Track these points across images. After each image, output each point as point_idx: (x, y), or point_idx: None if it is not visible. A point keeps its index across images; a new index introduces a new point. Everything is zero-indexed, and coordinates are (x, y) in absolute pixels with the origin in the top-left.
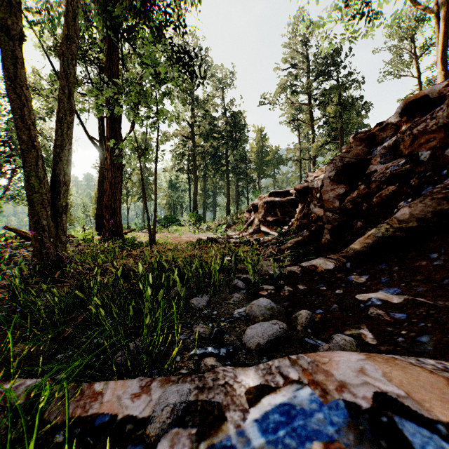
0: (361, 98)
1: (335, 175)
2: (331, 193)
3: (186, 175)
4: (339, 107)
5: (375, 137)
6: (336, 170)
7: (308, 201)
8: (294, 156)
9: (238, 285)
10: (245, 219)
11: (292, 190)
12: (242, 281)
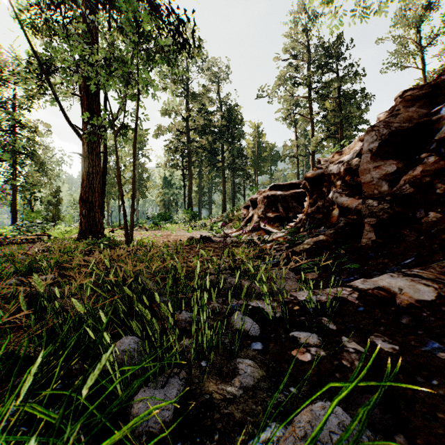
0: (362, 91)
1: (379, 146)
2: (375, 172)
3: (181, 171)
4: (339, 101)
5: (437, 92)
6: (380, 139)
7: (323, 192)
8: (291, 152)
9: (247, 330)
10: (242, 216)
11: (299, 180)
12: (251, 315)
